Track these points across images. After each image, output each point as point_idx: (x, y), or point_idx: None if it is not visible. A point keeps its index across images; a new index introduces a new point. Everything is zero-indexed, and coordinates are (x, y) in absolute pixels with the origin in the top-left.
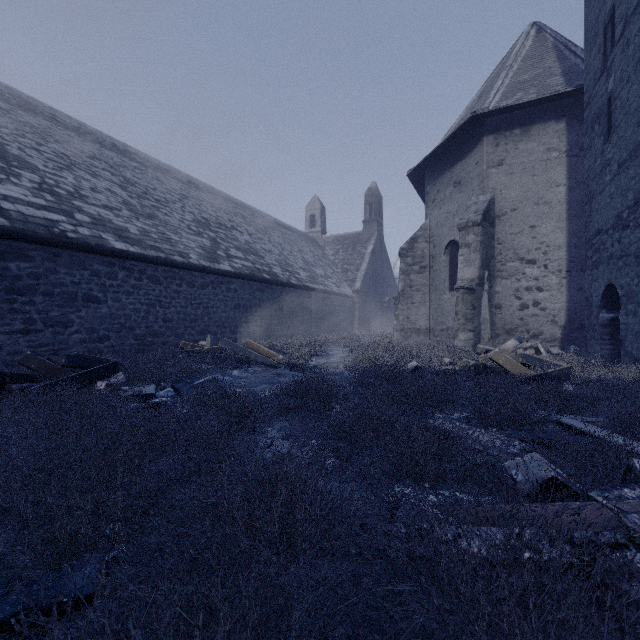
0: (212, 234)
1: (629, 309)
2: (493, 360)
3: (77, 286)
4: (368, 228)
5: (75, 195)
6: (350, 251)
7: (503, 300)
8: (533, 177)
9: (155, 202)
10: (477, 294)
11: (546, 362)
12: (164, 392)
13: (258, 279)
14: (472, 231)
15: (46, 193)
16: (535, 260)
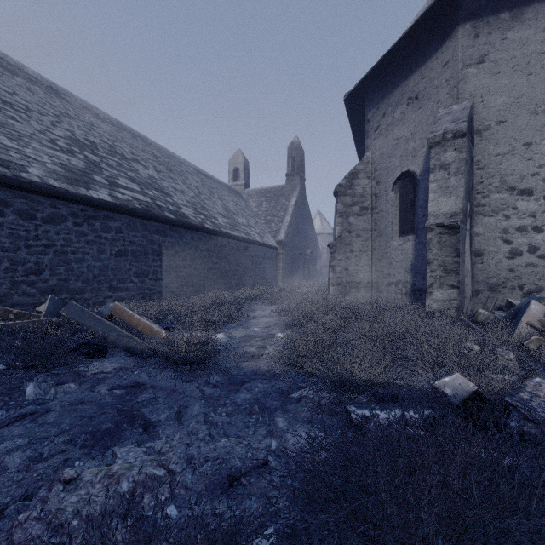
0: (94, 157)
1: None
2: None
3: None
4: (291, 181)
5: None
6: (273, 203)
7: (485, 244)
8: (528, 76)
9: None
10: (461, 234)
11: None
12: None
13: (156, 217)
14: (452, 146)
15: None
16: (531, 190)
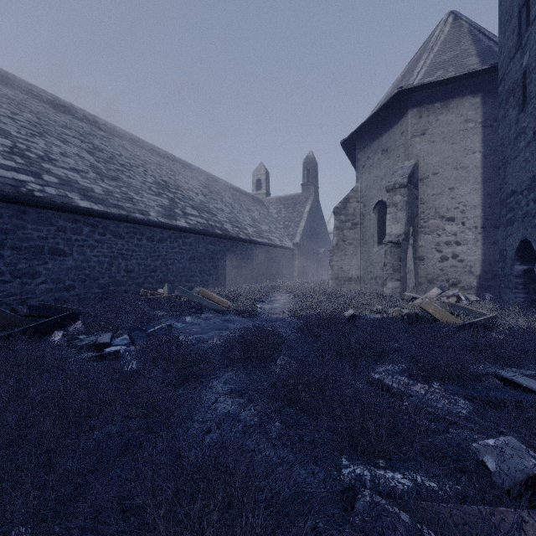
0: (171, 195)
1: None
2: (423, 309)
3: (44, 240)
4: (306, 190)
5: (45, 158)
6: (291, 210)
7: (425, 253)
8: (452, 145)
9: (120, 166)
10: (403, 248)
11: (471, 311)
12: (120, 340)
13: (211, 234)
14: (399, 192)
15: (16, 156)
16: (454, 218)
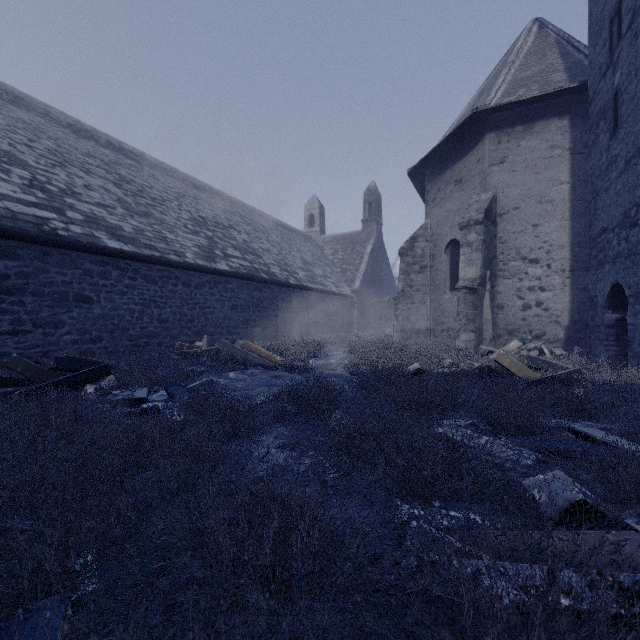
0: (209, 233)
1: (637, 309)
2: (498, 362)
3: (68, 286)
4: (367, 228)
5: (67, 192)
6: (349, 251)
7: (505, 300)
8: (536, 175)
9: (151, 200)
10: (479, 294)
11: (552, 364)
12: (157, 396)
13: (256, 279)
14: (474, 230)
15: (37, 190)
16: (538, 259)
